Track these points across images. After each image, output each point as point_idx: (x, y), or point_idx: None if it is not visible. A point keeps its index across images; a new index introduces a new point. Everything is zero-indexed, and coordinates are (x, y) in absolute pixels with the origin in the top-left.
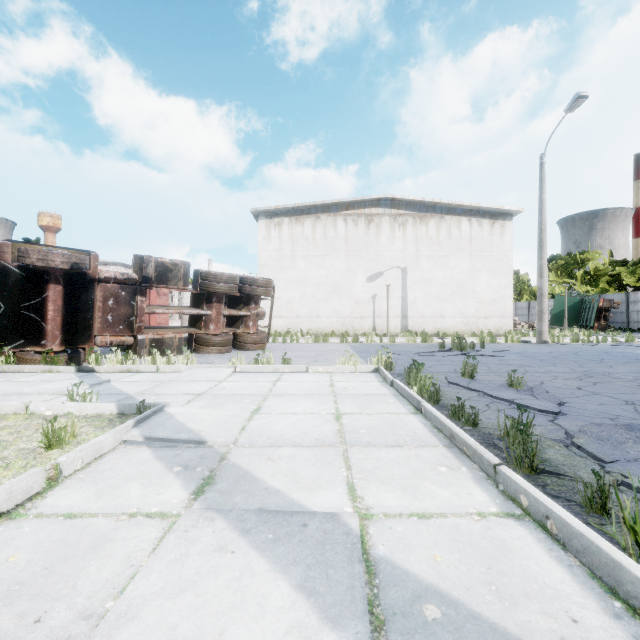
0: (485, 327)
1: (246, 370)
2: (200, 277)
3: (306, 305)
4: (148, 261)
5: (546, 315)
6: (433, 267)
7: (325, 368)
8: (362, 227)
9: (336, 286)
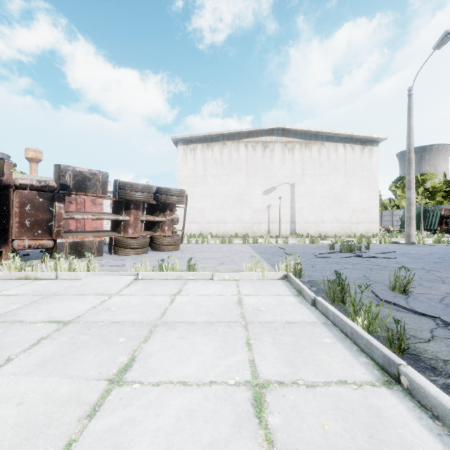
0: (357, 230)
1: (149, 277)
2: (118, 186)
3: (215, 213)
4: (65, 170)
5: (414, 221)
6: (315, 183)
7: (231, 275)
8: (259, 151)
9: (239, 198)
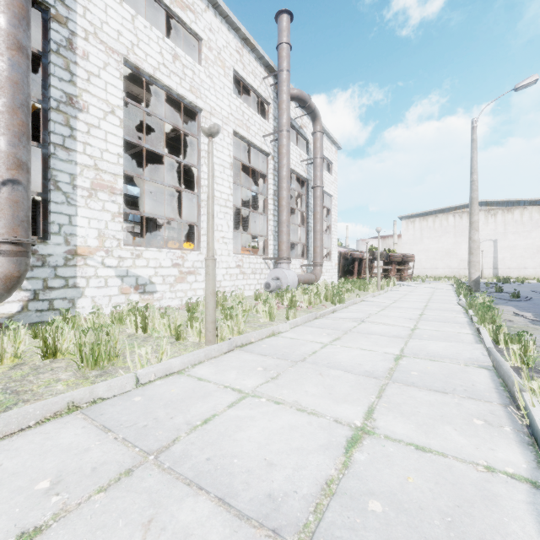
0: None
1: (411, 283)
2: (388, 256)
3: (429, 262)
4: (375, 253)
5: None
6: (517, 238)
7: (435, 283)
8: (465, 219)
9: (448, 252)
